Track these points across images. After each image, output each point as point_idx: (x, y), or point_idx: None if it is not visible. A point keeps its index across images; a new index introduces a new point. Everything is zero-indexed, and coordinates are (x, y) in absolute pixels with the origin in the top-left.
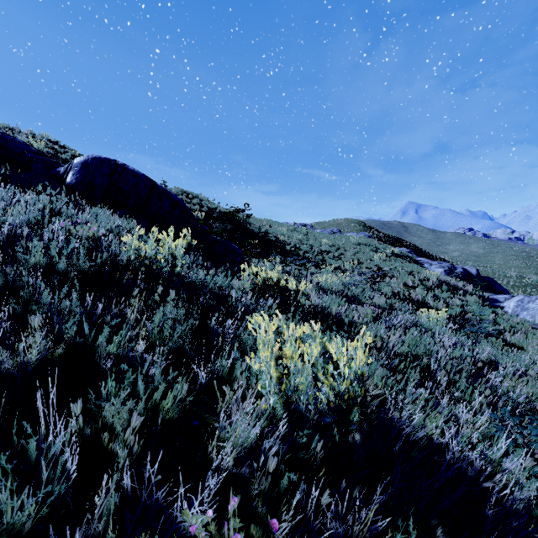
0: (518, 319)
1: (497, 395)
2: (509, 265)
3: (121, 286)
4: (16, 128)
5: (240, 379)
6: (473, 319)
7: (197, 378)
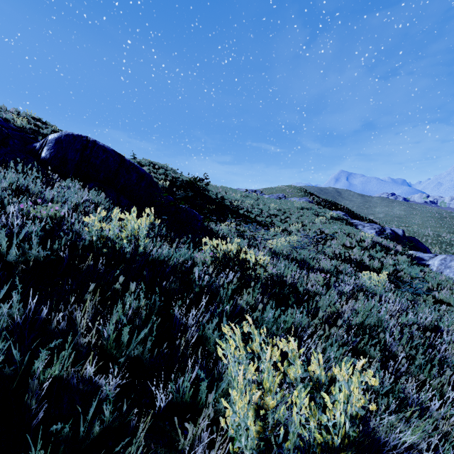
0: (443, 276)
1: (451, 369)
2: (426, 225)
3: (81, 269)
4: (3, 106)
5: (207, 409)
6: (405, 277)
7: (157, 399)
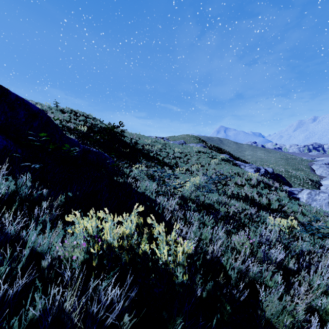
0: (314, 209)
1: None
2: (278, 163)
3: None
4: None
5: None
6: (288, 211)
7: None
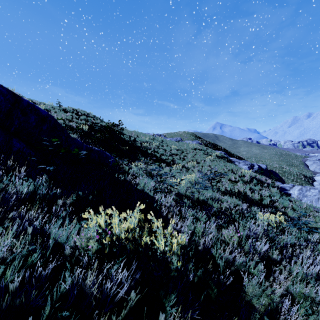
0: (304, 204)
1: None
2: (273, 159)
3: None
4: None
5: None
6: (279, 207)
7: None
